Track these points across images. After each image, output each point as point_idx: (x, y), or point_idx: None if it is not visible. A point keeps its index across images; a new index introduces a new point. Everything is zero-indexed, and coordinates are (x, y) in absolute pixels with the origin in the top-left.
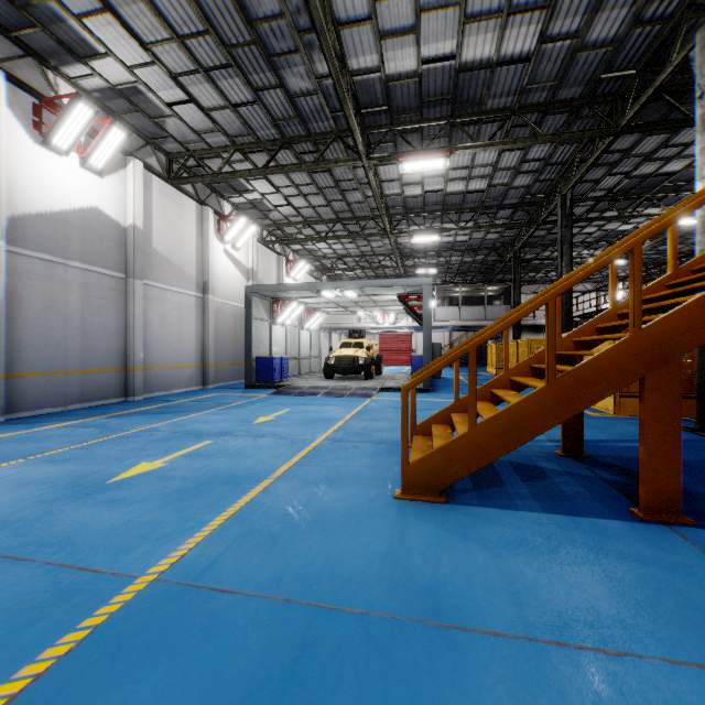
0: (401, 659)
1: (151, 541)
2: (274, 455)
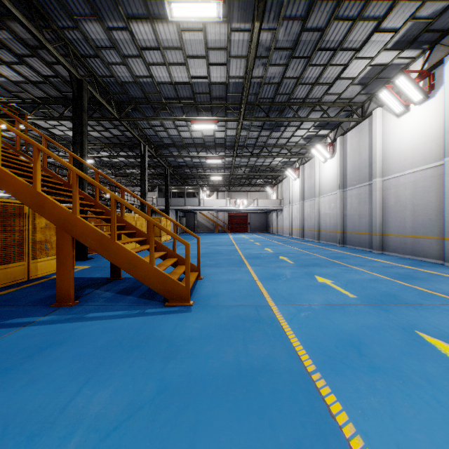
0: (202, 265)
1: (260, 269)
2: (279, 289)
